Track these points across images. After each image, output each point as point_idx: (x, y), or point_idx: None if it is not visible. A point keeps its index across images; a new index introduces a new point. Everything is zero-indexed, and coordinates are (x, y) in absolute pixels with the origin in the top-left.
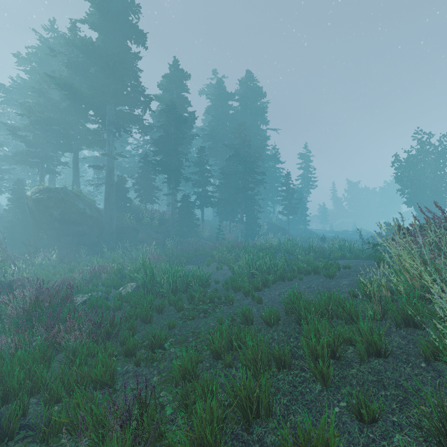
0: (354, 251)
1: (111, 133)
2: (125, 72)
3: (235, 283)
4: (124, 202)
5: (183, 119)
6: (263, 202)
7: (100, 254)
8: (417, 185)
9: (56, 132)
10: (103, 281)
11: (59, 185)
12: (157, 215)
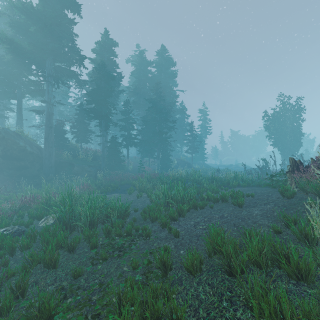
0: (246, 180)
1: (50, 84)
2: (62, 35)
3: (152, 213)
4: (62, 142)
5: (111, 75)
6: (174, 143)
7: (40, 184)
8: (280, 132)
9: (1, 81)
10: (29, 212)
11: (11, 128)
12: (91, 152)
